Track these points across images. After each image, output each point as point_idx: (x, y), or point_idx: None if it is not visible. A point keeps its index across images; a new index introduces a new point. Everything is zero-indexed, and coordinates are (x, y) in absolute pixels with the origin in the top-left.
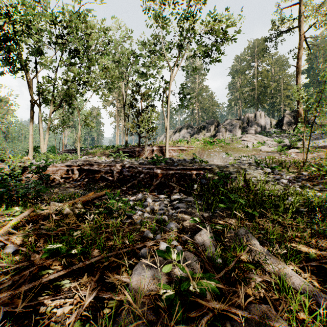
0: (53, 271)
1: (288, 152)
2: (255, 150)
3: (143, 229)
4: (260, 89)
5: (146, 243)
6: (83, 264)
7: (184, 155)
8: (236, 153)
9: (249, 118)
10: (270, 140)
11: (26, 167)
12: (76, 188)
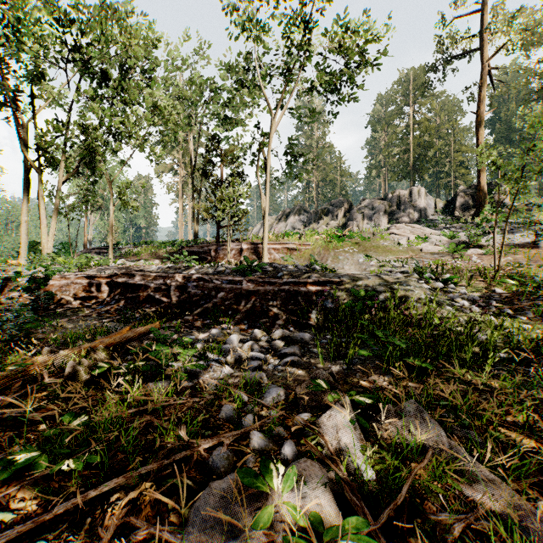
0: (16, 514)
1: (466, 253)
2: (413, 251)
3: (220, 401)
4: (418, 150)
5: (224, 437)
6: (82, 500)
7: (295, 258)
8: (382, 254)
9: (401, 198)
10: (436, 234)
11: (10, 279)
12: (103, 317)
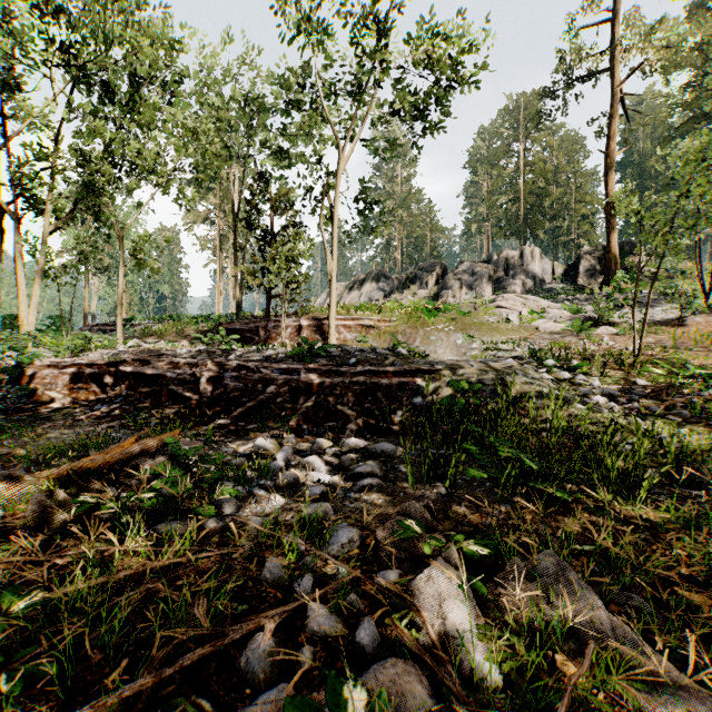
0: None
1: (595, 332)
2: (526, 330)
3: (263, 551)
4: (531, 199)
5: (266, 617)
6: None
7: (372, 339)
8: (486, 334)
9: (509, 260)
10: (555, 308)
11: None
12: (102, 421)
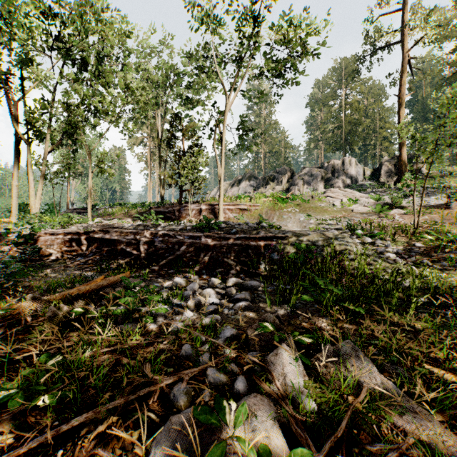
0: None
1: (390, 213)
2: (345, 211)
3: (181, 341)
4: (349, 126)
5: (184, 374)
6: (54, 434)
7: (246, 217)
8: (319, 214)
9: (335, 166)
10: (364, 197)
11: (2, 235)
12: (81, 267)
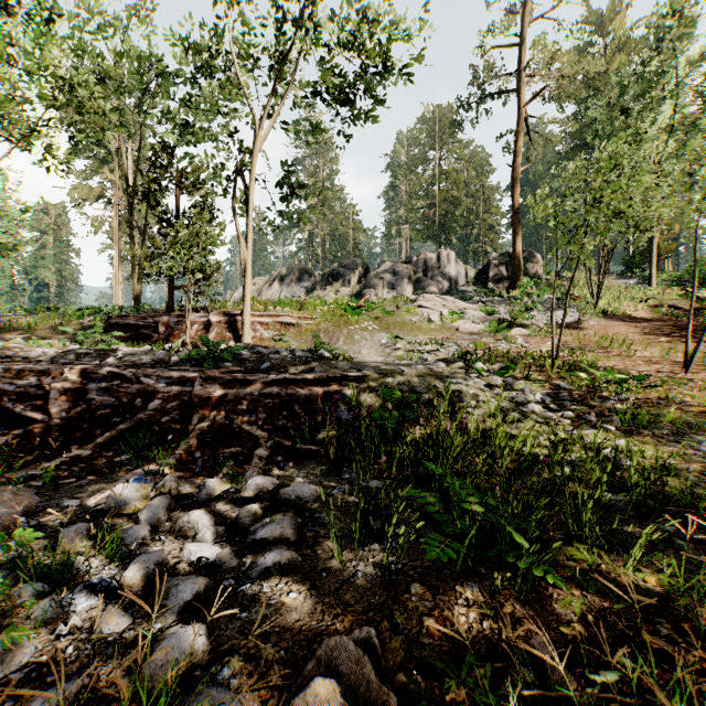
0: None
1: (509, 333)
2: (447, 330)
3: None
4: (446, 206)
5: None
6: None
7: (292, 338)
8: (410, 333)
9: (428, 262)
10: (472, 309)
11: None
12: None
